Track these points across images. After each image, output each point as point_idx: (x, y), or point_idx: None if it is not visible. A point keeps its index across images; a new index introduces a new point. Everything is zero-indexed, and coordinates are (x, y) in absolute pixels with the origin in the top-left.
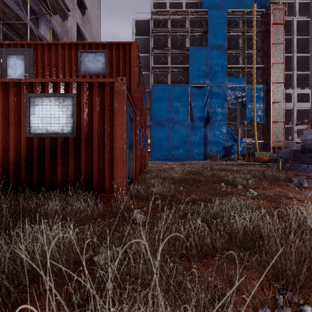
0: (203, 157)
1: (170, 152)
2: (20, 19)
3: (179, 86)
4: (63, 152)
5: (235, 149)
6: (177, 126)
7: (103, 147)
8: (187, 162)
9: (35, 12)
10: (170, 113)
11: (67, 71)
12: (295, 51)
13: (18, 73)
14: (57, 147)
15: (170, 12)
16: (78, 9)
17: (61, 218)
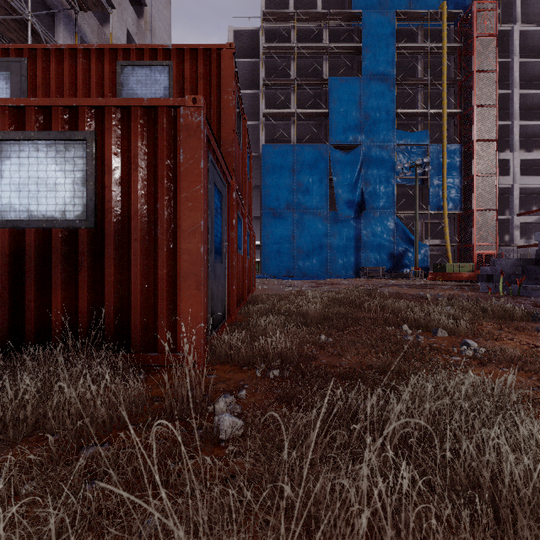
0: (354, 272)
1: (296, 263)
2: (14, 12)
3: (311, 146)
4: (65, 262)
5: (410, 259)
6: (307, 217)
7: (153, 251)
8: (326, 281)
9: (49, 5)
10: (295, 195)
11: None
12: (516, 86)
13: None
14: (53, 250)
15: (296, 16)
16: (129, 5)
17: (32, 426)
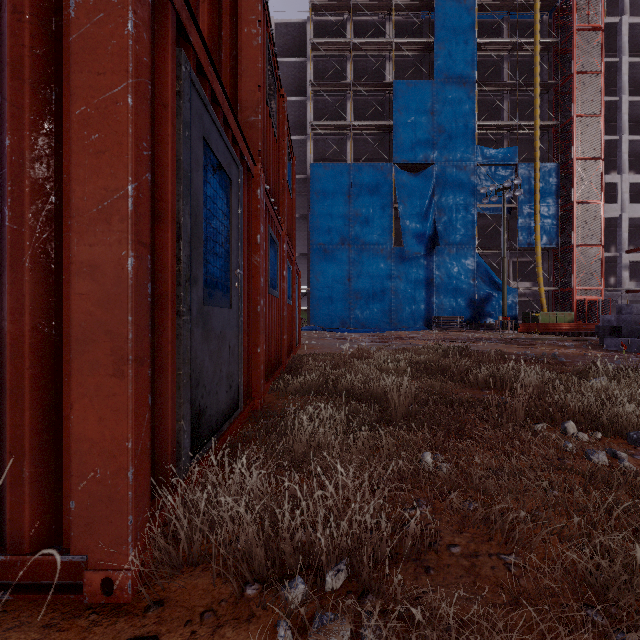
0: (424, 322)
1: (352, 311)
2: None
3: (371, 166)
4: None
5: (494, 306)
6: (366, 255)
7: None
8: (391, 334)
9: None
10: (351, 227)
11: None
12: (626, 91)
13: None
14: None
15: (352, 4)
16: None
17: None
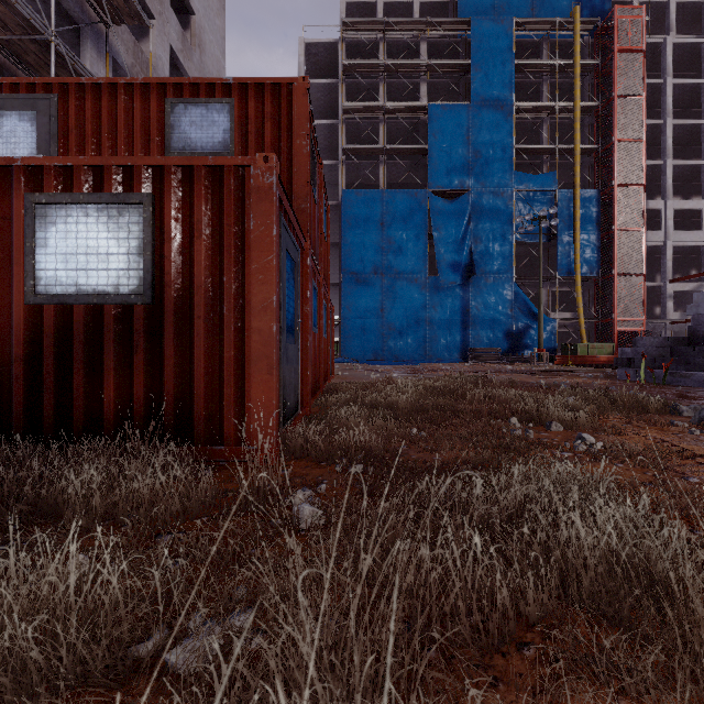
0: (460, 354)
1: (385, 343)
2: (33, 31)
3: (405, 192)
4: (118, 343)
5: (532, 338)
6: (400, 284)
7: (219, 331)
8: (425, 366)
9: (73, 18)
10: (384, 255)
11: (138, 148)
12: (670, 114)
13: (21, 154)
14: (104, 329)
15: (385, 24)
16: (173, 14)
17: (101, 517)
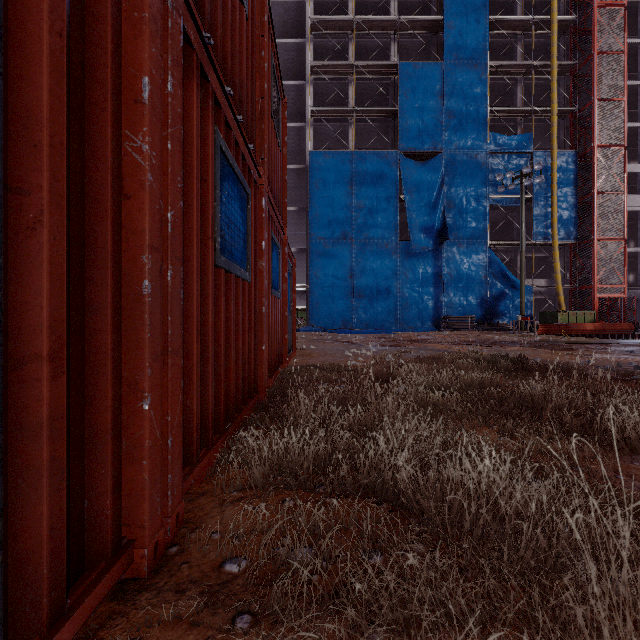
0: (432, 322)
1: (355, 311)
2: None
3: (375, 154)
4: None
5: (507, 305)
6: (370, 250)
7: None
8: (399, 336)
9: None
10: (354, 220)
11: None
12: None
13: None
14: None
15: None
16: None
17: None
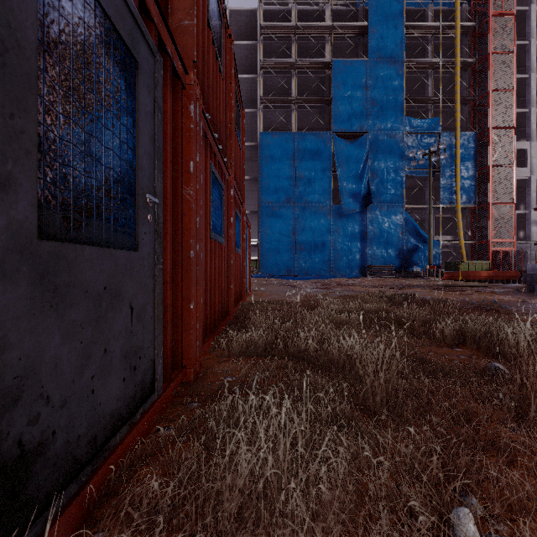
0: (359, 270)
1: (296, 261)
2: None
3: (313, 134)
4: None
5: (420, 256)
6: (309, 211)
7: None
8: (332, 281)
9: None
10: (296, 187)
11: None
12: (534, 70)
13: None
14: None
15: None
16: None
17: None
